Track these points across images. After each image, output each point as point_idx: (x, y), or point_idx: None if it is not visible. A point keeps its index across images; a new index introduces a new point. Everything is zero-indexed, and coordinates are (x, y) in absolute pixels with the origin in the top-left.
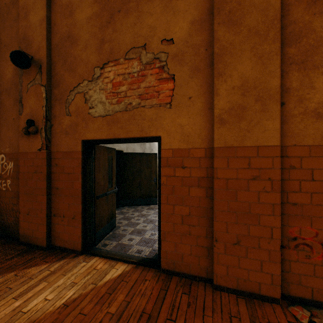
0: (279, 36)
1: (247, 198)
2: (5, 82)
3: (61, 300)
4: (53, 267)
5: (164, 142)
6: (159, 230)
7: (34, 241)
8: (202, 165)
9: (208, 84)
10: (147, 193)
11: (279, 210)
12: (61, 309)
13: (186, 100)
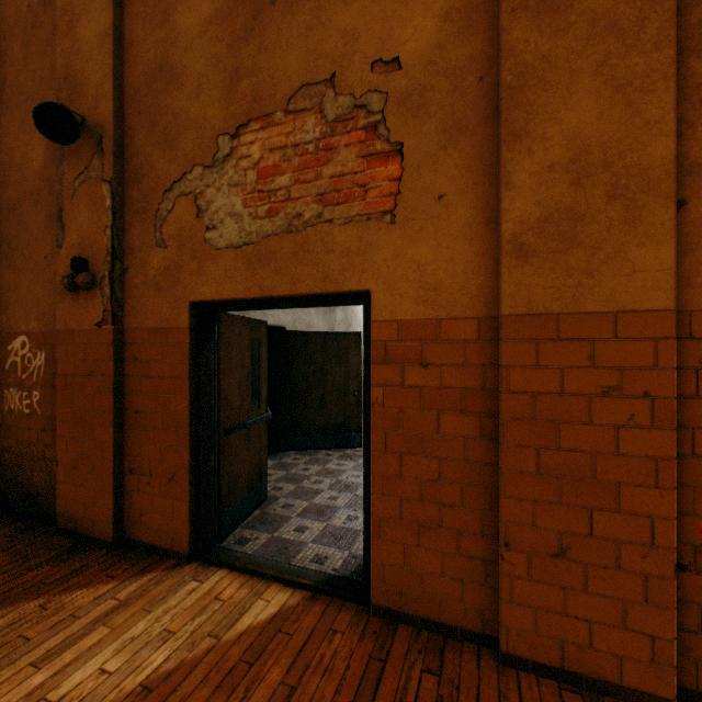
0: (673, 31)
1: (587, 442)
2: (29, 177)
3: (136, 675)
4: (124, 590)
5: (377, 305)
6: (367, 514)
7: (88, 528)
8: (471, 359)
9: (485, 161)
10: (338, 421)
11: (672, 474)
12: (135, 699)
13: (431, 202)
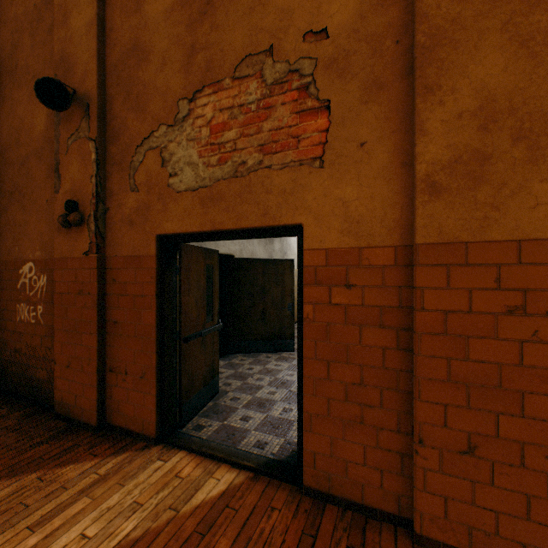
0: None
1: (493, 355)
2: (35, 139)
3: (110, 541)
4: (104, 466)
5: (308, 236)
6: (299, 410)
7: (78, 414)
8: (389, 281)
9: (401, 112)
10: (275, 330)
11: None
12: None
13: (354, 149)
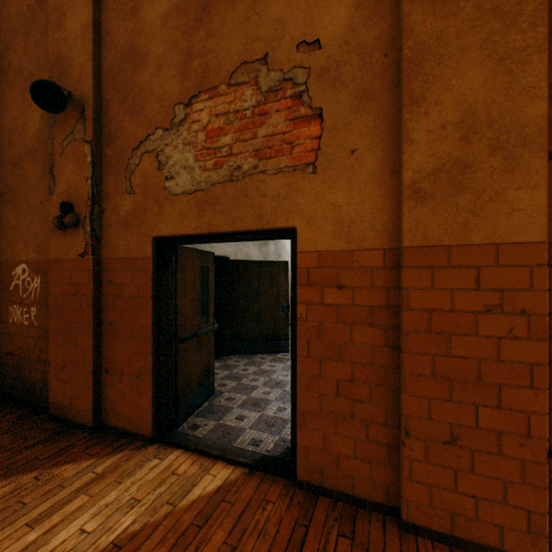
0: (546, 12)
1: (473, 351)
2: (28, 140)
3: (109, 535)
4: (101, 465)
5: (302, 239)
6: (293, 407)
7: (73, 415)
8: (378, 282)
9: (389, 122)
10: (270, 331)
11: (545, 377)
12: None
13: (345, 156)
